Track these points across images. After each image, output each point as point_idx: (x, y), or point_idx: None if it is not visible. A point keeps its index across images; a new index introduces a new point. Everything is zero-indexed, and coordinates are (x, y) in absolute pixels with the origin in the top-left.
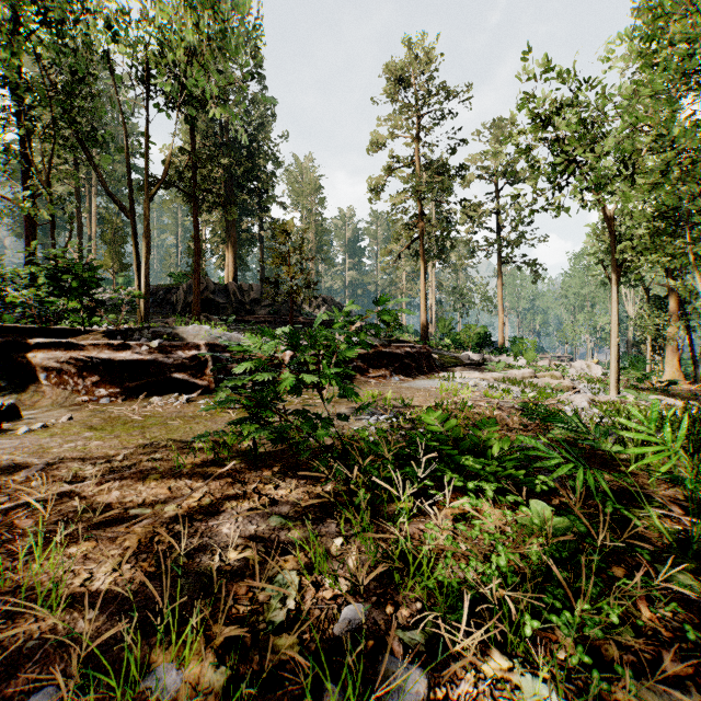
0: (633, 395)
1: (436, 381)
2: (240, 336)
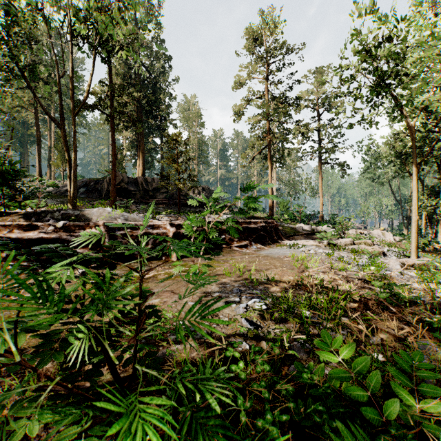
0: (429, 259)
1: (284, 249)
2: (135, 216)
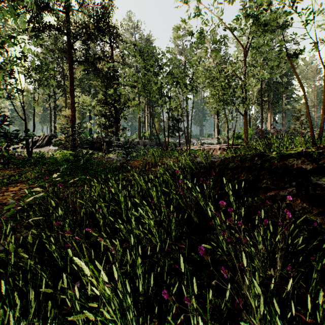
0: None
1: None
2: None
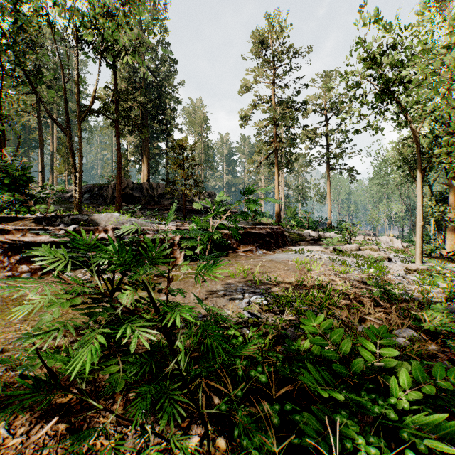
0: (433, 264)
1: (289, 254)
2: (142, 221)
